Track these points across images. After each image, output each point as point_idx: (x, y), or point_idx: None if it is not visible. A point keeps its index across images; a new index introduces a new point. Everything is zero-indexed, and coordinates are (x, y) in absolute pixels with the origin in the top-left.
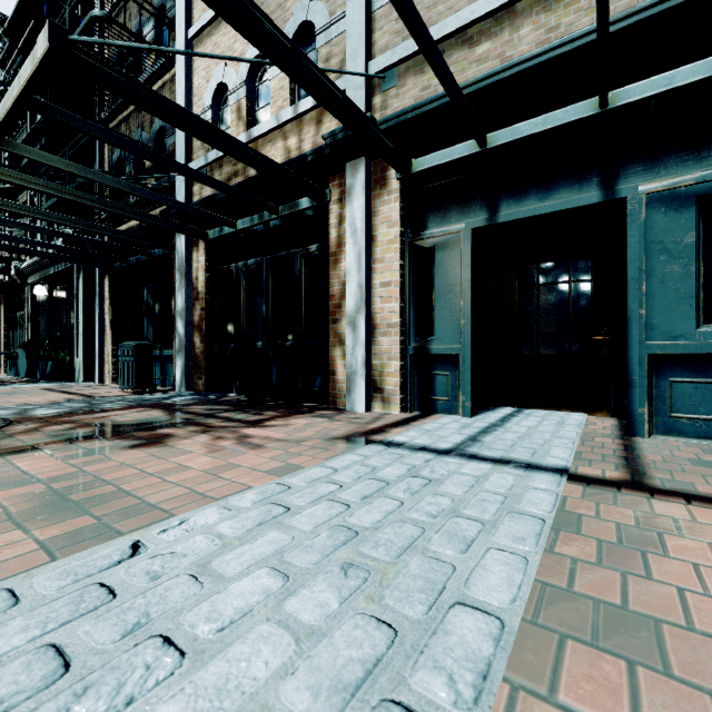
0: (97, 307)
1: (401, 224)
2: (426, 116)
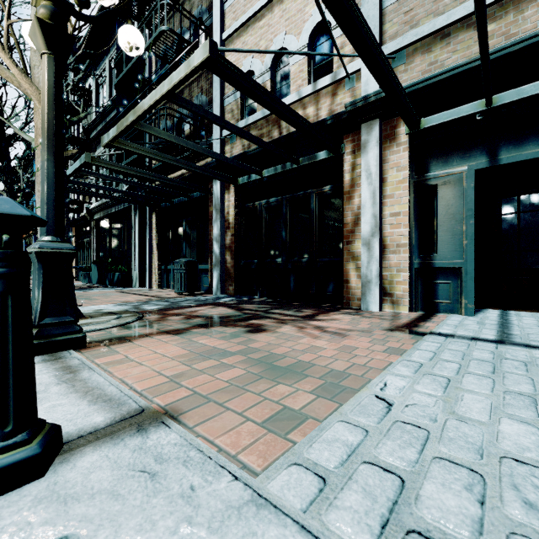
0: (147, 235)
1: (408, 168)
2: (435, 84)
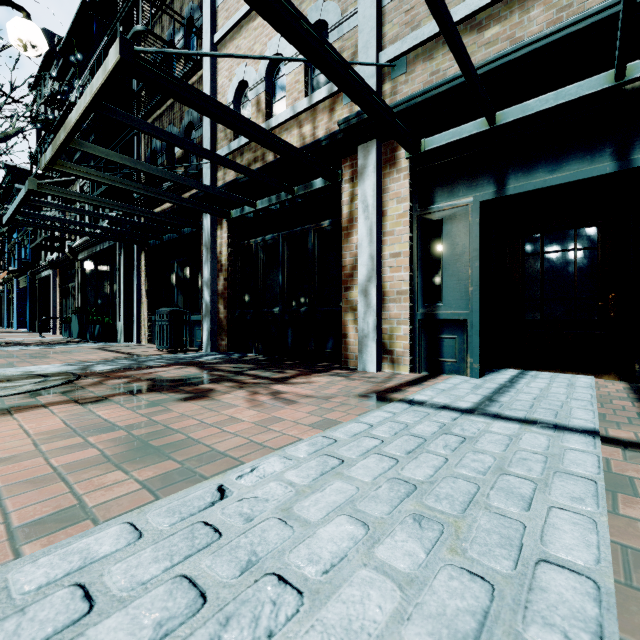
0: (135, 279)
1: (409, 199)
2: (435, 98)
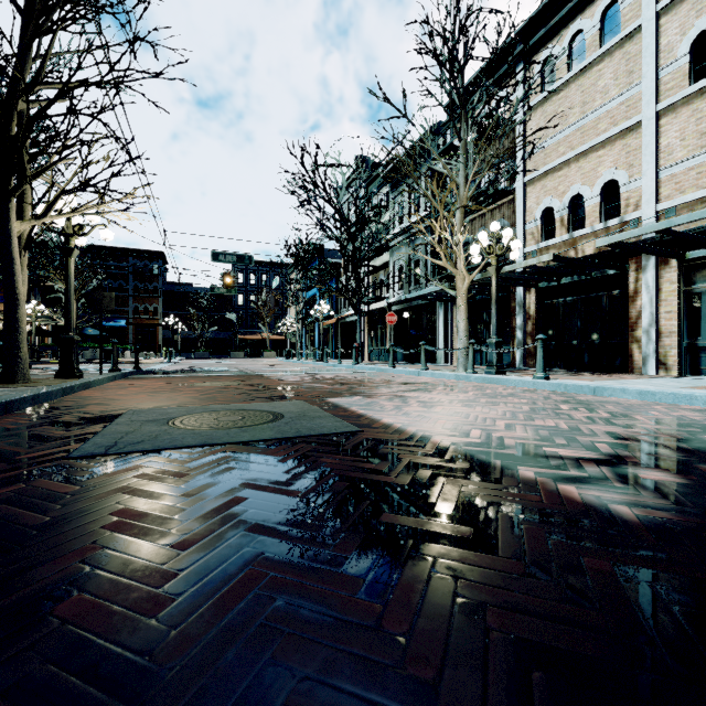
0: (450, 323)
1: (678, 282)
2: (695, 233)
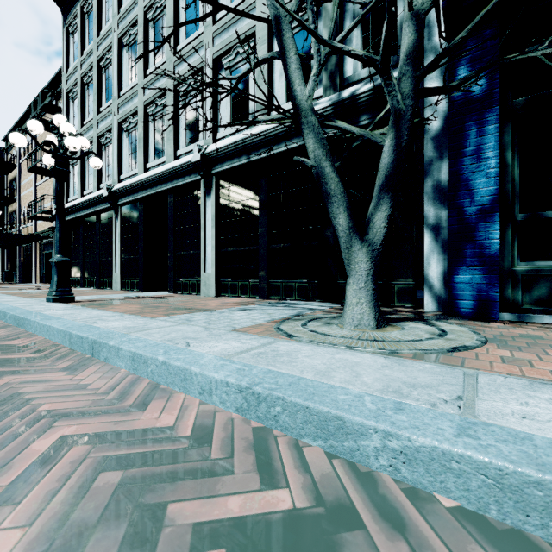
0: (6, 260)
1: (40, 250)
2: (39, 234)
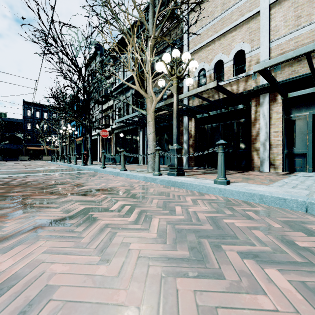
0: (146, 140)
1: (282, 113)
2: (294, 80)
